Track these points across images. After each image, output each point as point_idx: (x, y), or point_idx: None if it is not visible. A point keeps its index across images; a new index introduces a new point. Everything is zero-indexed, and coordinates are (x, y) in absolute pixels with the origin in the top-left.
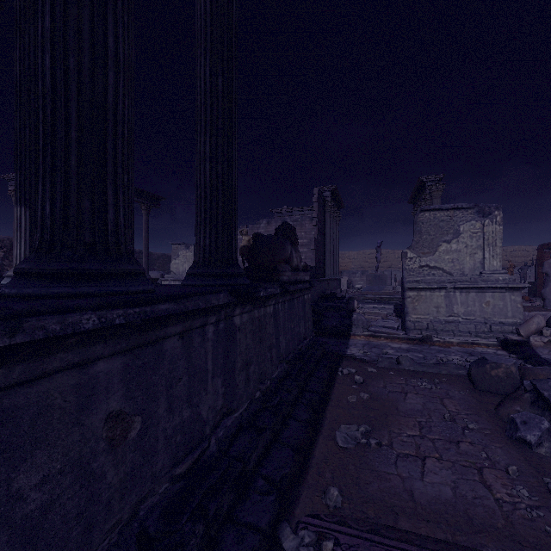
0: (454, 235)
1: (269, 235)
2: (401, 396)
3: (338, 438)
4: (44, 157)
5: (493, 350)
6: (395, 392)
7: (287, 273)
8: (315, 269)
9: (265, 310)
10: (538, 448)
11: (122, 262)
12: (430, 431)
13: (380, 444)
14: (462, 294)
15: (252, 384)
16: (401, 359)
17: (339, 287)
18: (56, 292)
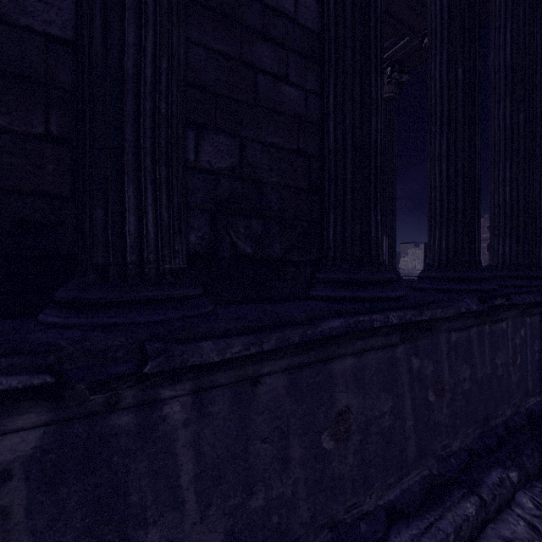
0: None
1: None
2: None
3: None
4: (504, 229)
5: None
6: None
7: None
8: None
9: None
10: None
11: (540, 271)
12: None
13: None
14: None
15: None
16: None
17: None
18: (522, 284)
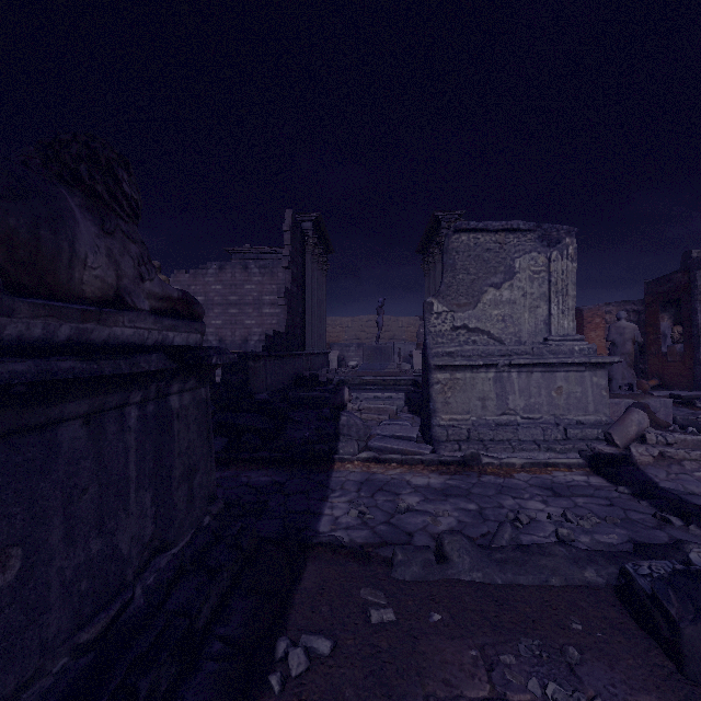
0: (506, 275)
1: None
2: None
3: None
4: None
5: (583, 477)
6: None
7: None
8: (286, 336)
9: None
10: None
11: None
12: None
13: None
14: (522, 376)
15: None
16: (449, 547)
17: (327, 366)
18: None
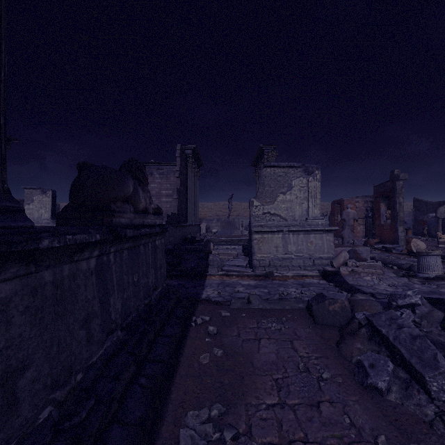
0: (288, 188)
1: (101, 165)
2: (255, 345)
3: (182, 443)
4: None
5: (317, 280)
6: (249, 340)
7: (126, 214)
8: (178, 215)
9: (75, 266)
10: (389, 394)
11: None
12: (288, 393)
13: (236, 437)
14: (294, 236)
15: (28, 403)
16: (252, 298)
17: (199, 232)
18: None
